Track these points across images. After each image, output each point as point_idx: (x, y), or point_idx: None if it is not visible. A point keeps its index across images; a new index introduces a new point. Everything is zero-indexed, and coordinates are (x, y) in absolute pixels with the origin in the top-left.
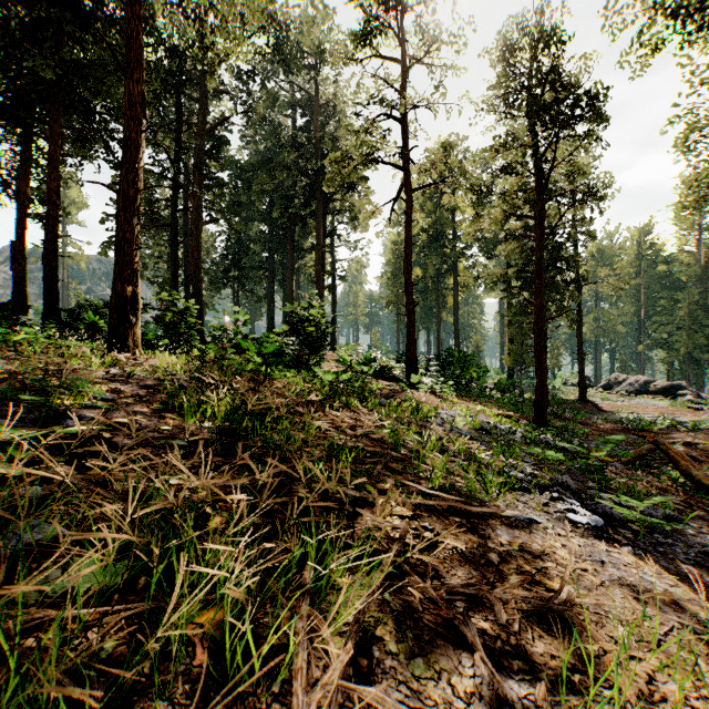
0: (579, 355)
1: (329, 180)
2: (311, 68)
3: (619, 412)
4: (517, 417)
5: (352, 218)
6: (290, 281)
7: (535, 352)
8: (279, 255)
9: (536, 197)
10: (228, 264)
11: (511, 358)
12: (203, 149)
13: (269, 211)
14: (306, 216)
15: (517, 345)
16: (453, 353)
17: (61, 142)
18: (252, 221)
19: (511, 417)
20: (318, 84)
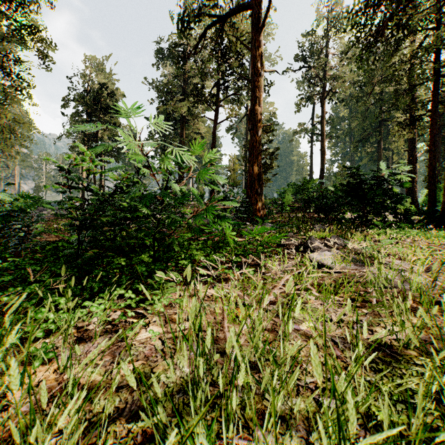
0: None
1: None
2: None
3: None
4: None
5: None
6: None
7: None
8: None
9: None
10: None
11: None
12: None
13: None
14: None
15: None
16: None
17: None
18: None
19: None
20: None
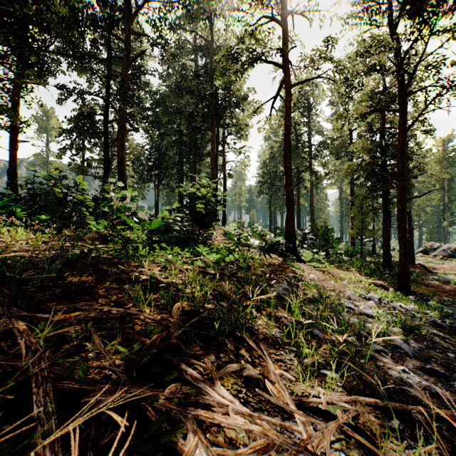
0: (409, 229)
1: (218, 77)
2: (208, 18)
3: (446, 273)
4: (386, 285)
5: (238, 130)
6: (194, 177)
7: (399, 227)
8: (186, 158)
9: (399, 92)
10: (151, 165)
11: (354, 231)
12: (126, 75)
13: (179, 128)
14: (204, 129)
15: (359, 221)
16: (317, 228)
17: (21, 71)
18: (167, 134)
19: (381, 285)
20: (213, 32)
